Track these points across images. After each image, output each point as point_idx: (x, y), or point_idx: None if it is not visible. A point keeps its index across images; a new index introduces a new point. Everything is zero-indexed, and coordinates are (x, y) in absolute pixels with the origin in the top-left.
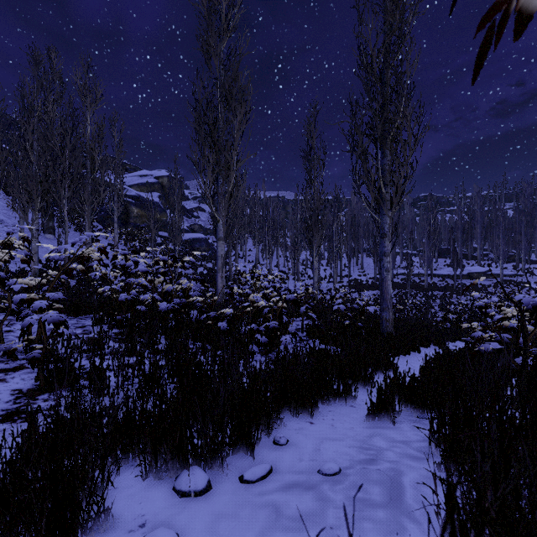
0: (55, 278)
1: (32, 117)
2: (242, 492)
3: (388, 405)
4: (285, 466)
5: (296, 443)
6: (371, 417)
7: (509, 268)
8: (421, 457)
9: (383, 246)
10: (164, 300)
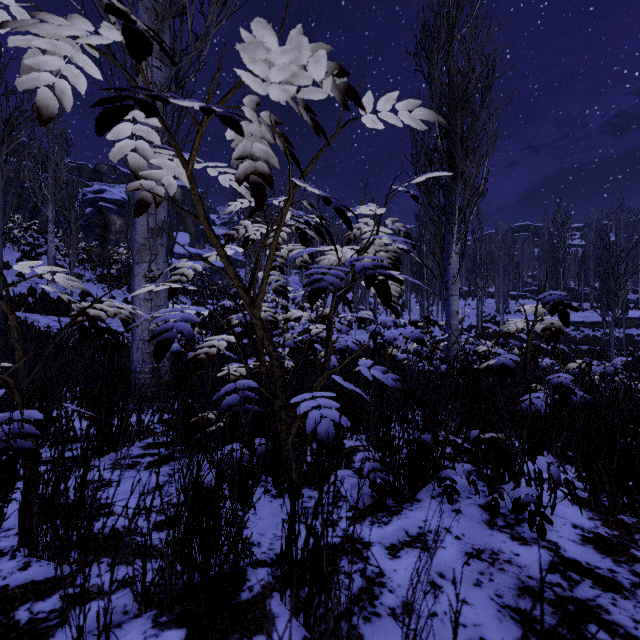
0: None
1: None
2: None
3: None
4: None
5: None
6: None
7: None
8: None
9: None
10: None
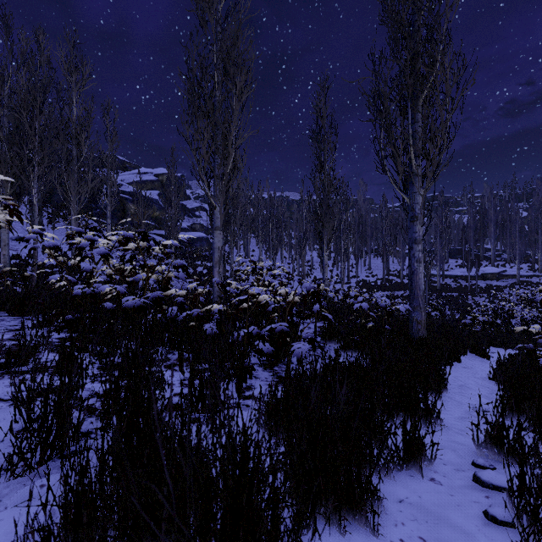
0: None
1: None
2: None
3: None
4: None
5: None
6: None
7: (525, 269)
8: None
9: (413, 231)
10: None
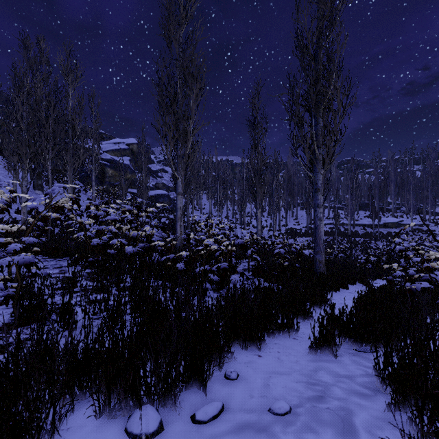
0: (32, 224)
1: (22, 92)
2: (194, 434)
3: (330, 340)
4: (236, 403)
5: (246, 377)
6: (314, 350)
7: (418, 219)
8: (368, 394)
9: (316, 199)
10: (132, 245)
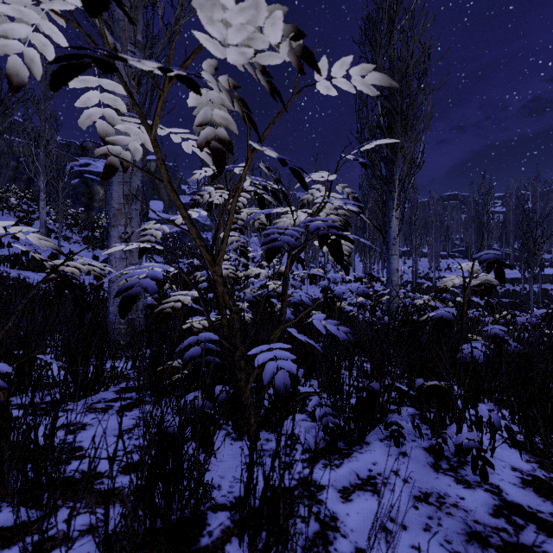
0: None
1: None
2: None
3: None
4: None
5: None
6: None
7: None
8: None
9: None
10: None
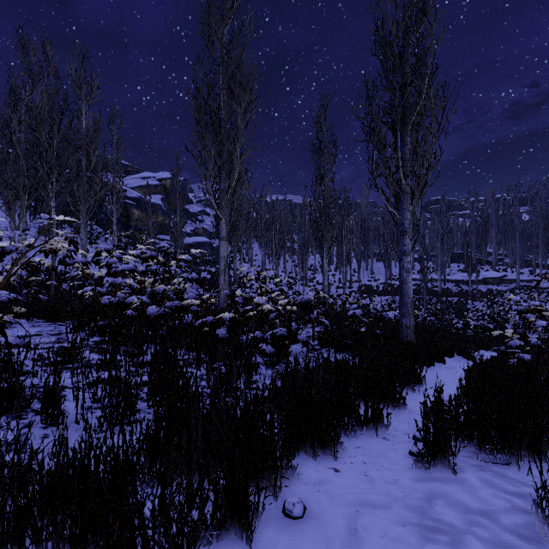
0: (8, 273)
1: (18, 107)
2: None
3: (445, 445)
4: None
5: (318, 514)
6: (419, 461)
7: (526, 274)
8: None
9: (402, 244)
10: None
